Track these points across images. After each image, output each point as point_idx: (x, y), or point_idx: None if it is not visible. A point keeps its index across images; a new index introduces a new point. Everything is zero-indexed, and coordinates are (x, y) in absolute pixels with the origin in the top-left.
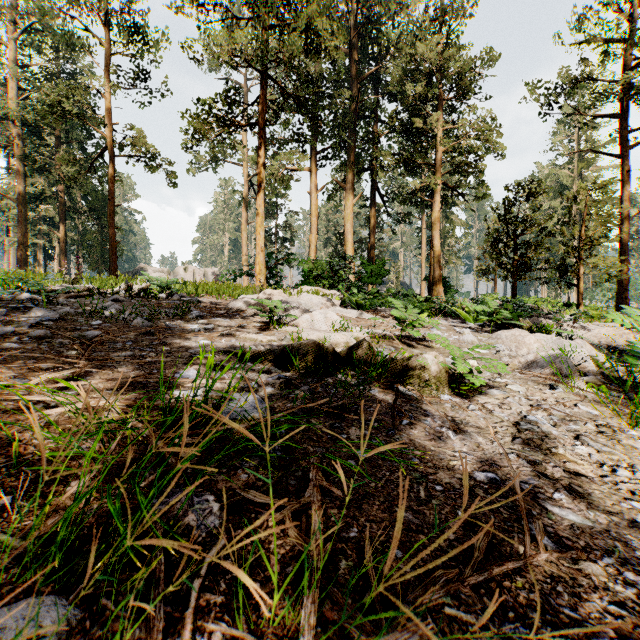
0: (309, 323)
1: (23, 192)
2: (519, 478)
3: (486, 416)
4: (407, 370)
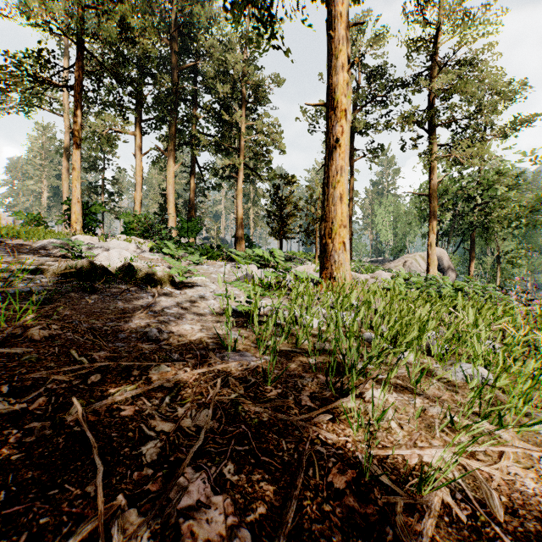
0: (106, 258)
1: None
2: (165, 306)
3: (181, 295)
4: (147, 276)
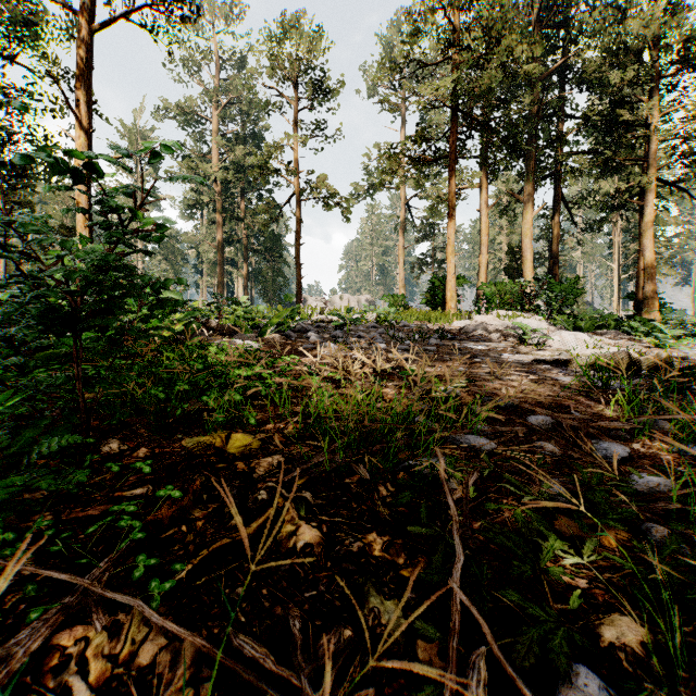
0: (560, 343)
1: (221, 239)
2: None
3: None
4: None
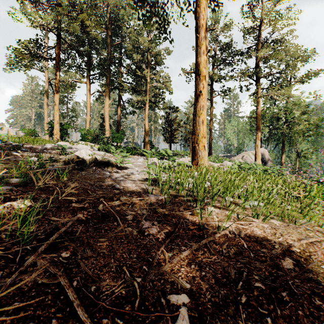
0: (79, 154)
1: None
2: (116, 177)
3: (122, 172)
4: (104, 163)
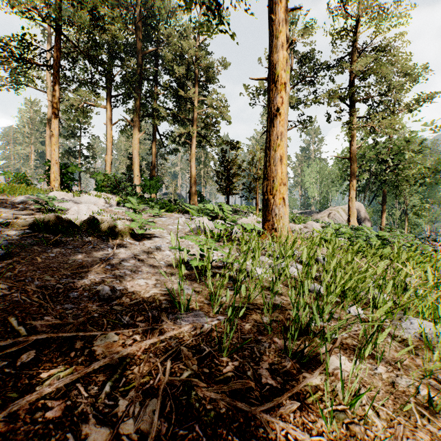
0: (76, 212)
1: None
2: (123, 258)
3: (140, 246)
4: (109, 229)
